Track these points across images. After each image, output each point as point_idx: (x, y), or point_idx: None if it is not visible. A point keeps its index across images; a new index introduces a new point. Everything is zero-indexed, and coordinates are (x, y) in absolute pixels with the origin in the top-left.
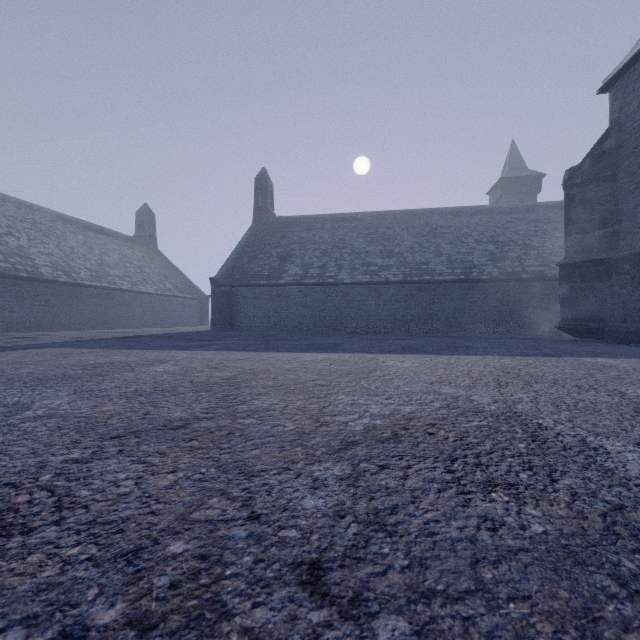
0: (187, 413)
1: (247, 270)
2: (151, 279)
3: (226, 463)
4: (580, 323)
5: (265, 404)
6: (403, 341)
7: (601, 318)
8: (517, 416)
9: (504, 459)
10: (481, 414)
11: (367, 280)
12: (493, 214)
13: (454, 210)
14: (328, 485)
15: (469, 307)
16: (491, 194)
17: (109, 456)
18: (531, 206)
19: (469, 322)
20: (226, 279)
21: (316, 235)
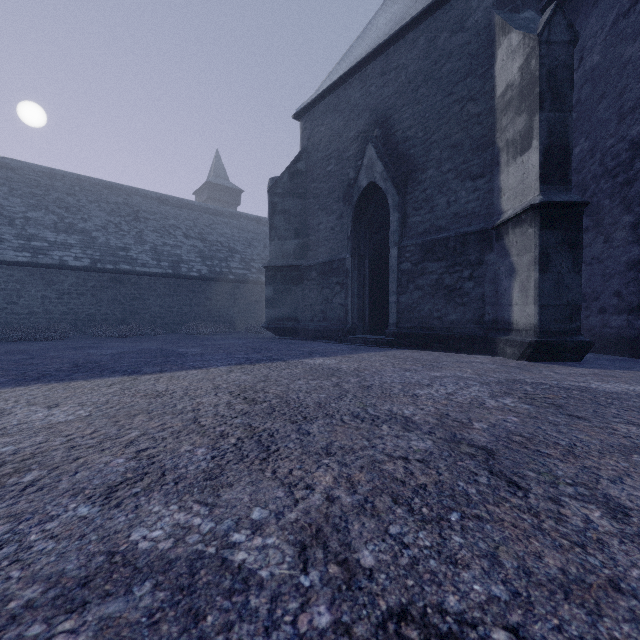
0: None
1: None
2: None
3: None
4: (281, 322)
5: None
6: (83, 351)
7: (296, 318)
8: None
9: None
10: None
11: (26, 259)
12: (201, 212)
13: (160, 197)
14: None
15: (178, 305)
16: (198, 195)
17: None
18: (234, 213)
19: (178, 322)
20: None
21: None
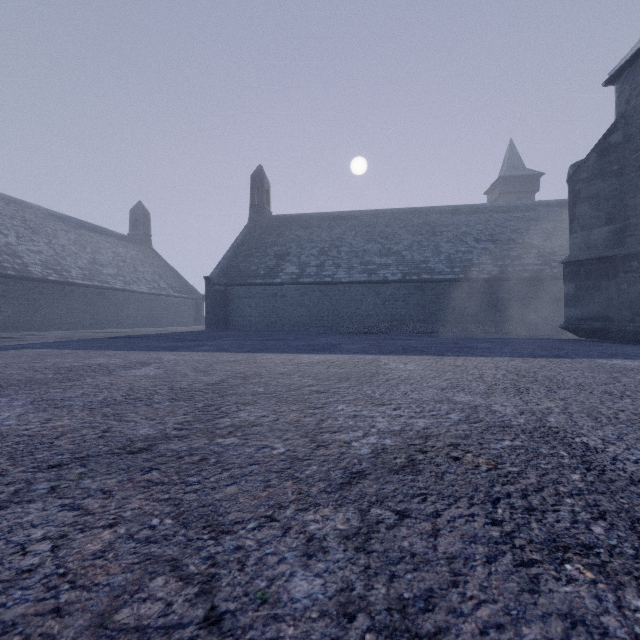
0: (156, 429)
1: (243, 269)
2: (145, 278)
3: (189, 509)
4: (585, 323)
5: (252, 417)
6: (403, 341)
7: (607, 317)
8: (554, 432)
9: (561, 500)
10: (510, 430)
11: (365, 279)
12: (492, 213)
13: (453, 208)
14: (328, 549)
15: (469, 306)
16: (489, 193)
17: (34, 497)
18: (530, 205)
19: (469, 322)
20: (221, 278)
21: (313, 233)
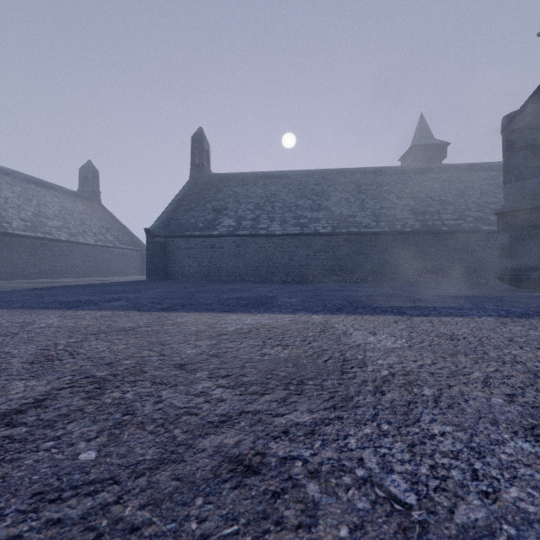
0: None
1: (182, 222)
2: (92, 231)
3: None
4: (521, 273)
5: None
6: (342, 292)
7: None
8: None
9: None
10: None
11: (298, 232)
12: (410, 174)
13: (375, 170)
14: None
15: (393, 258)
16: (403, 160)
17: None
18: (443, 167)
19: (393, 272)
20: (161, 230)
21: (249, 190)
